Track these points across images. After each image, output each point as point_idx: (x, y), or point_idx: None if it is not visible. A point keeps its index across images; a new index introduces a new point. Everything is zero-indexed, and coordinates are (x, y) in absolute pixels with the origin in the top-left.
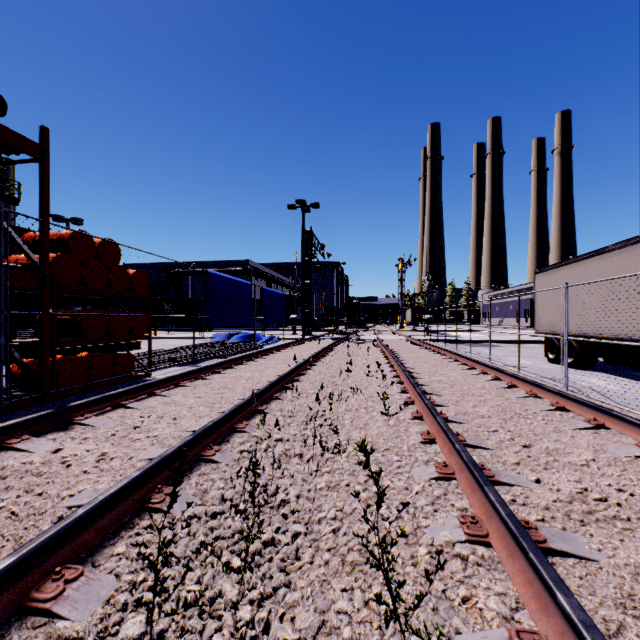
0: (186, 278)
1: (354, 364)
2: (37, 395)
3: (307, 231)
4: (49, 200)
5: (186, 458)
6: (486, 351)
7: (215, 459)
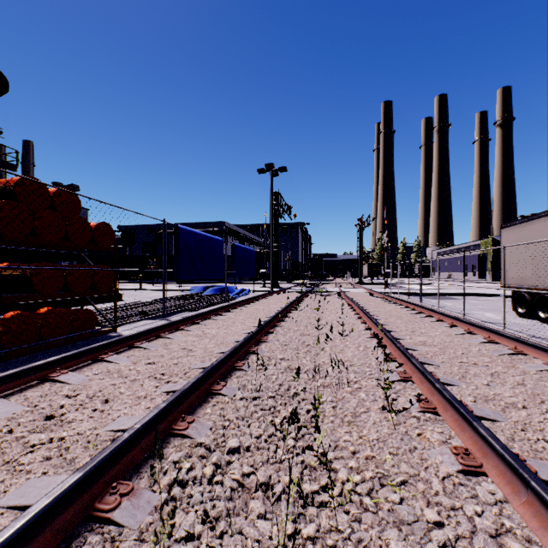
0: (170, 238)
1: (323, 319)
2: None
3: (275, 193)
4: None
5: (58, 524)
6: (447, 304)
7: (115, 519)
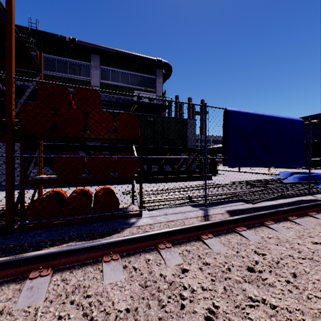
0: None
1: None
2: (1, 226)
3: None
4: (12, 57)
5: None
6: None
7: None
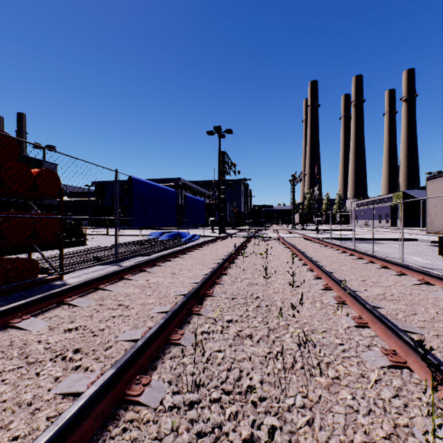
0: None
1: (268, 264)
2: None
3: (222, 153)
4: None
5: None
6: (374, 248)
7: None
